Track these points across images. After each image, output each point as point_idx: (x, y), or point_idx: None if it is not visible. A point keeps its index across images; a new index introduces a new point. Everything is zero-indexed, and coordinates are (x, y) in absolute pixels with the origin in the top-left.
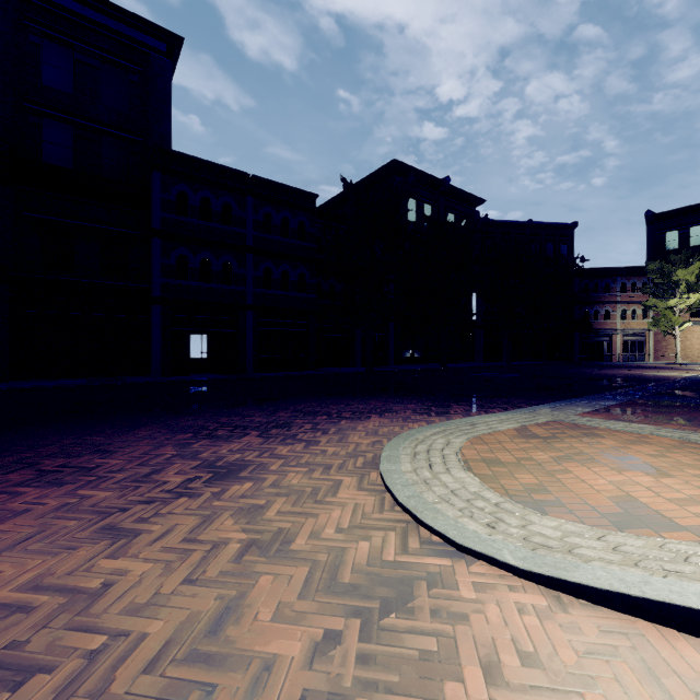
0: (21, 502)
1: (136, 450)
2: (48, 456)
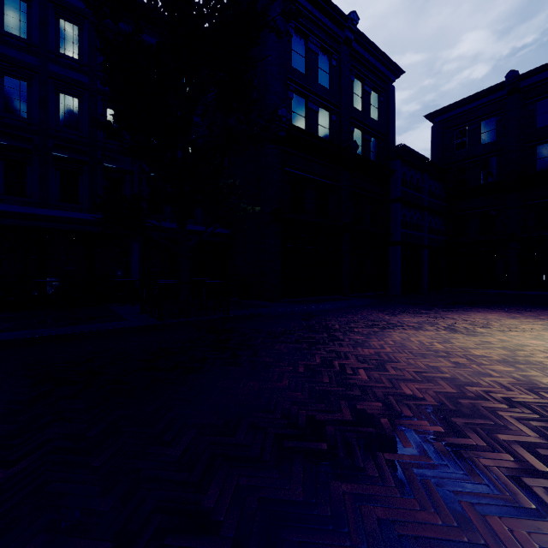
0: (497, 313)
1: (541, 313)
2: (511, 309)
